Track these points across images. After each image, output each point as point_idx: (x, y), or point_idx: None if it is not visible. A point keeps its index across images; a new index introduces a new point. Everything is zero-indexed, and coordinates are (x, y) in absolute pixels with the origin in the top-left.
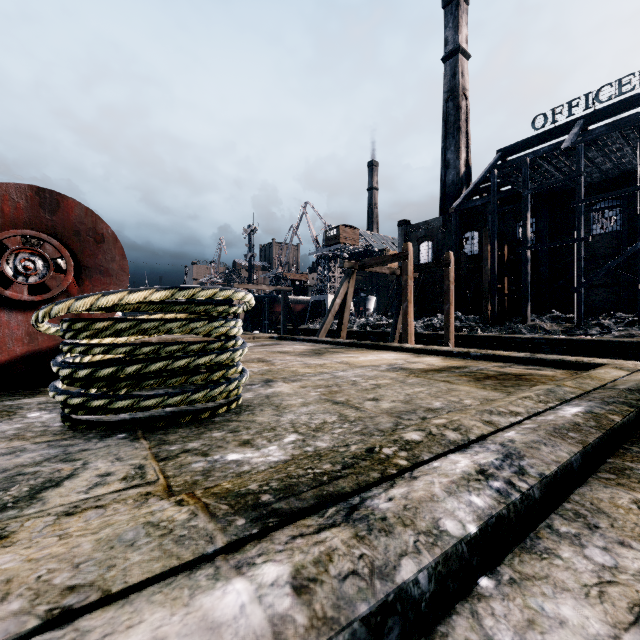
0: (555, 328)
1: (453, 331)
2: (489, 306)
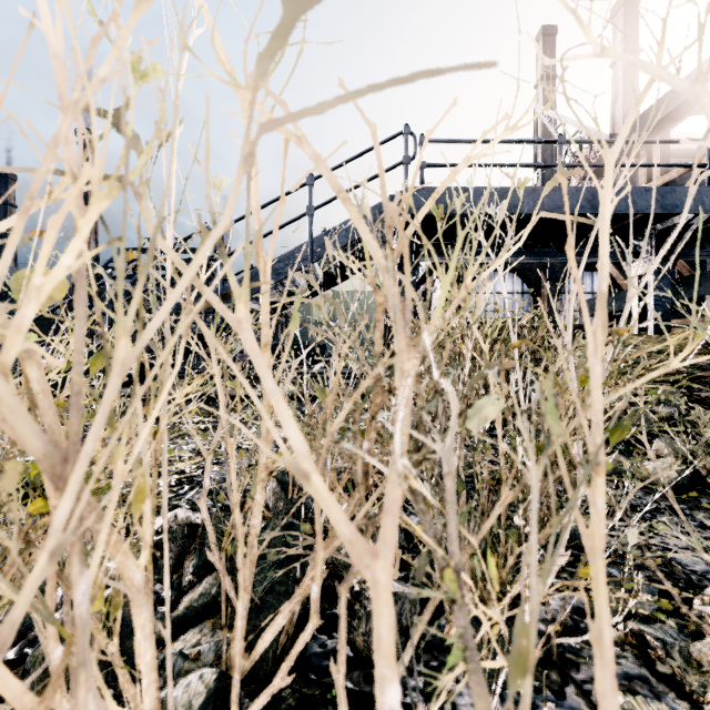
0: None
1: None
2: None
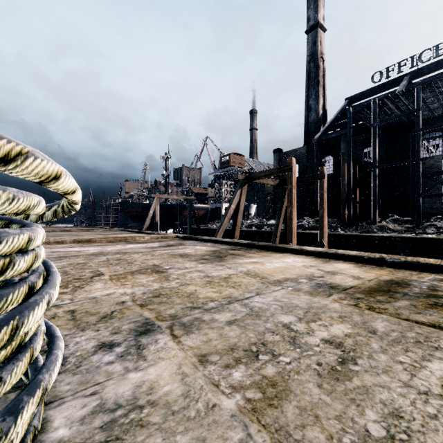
0: (398, 228)
1: (326, 231)
2: (346, 211)
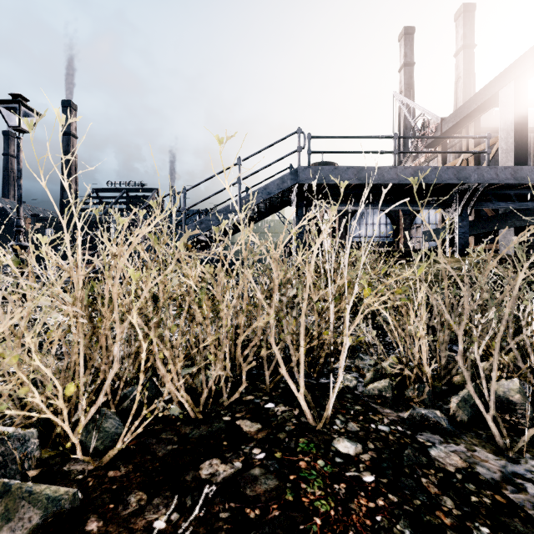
0: None
1: None
2: None
